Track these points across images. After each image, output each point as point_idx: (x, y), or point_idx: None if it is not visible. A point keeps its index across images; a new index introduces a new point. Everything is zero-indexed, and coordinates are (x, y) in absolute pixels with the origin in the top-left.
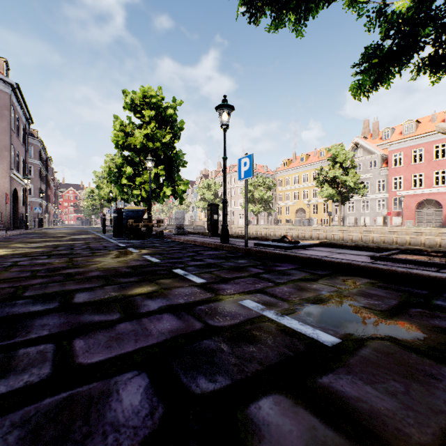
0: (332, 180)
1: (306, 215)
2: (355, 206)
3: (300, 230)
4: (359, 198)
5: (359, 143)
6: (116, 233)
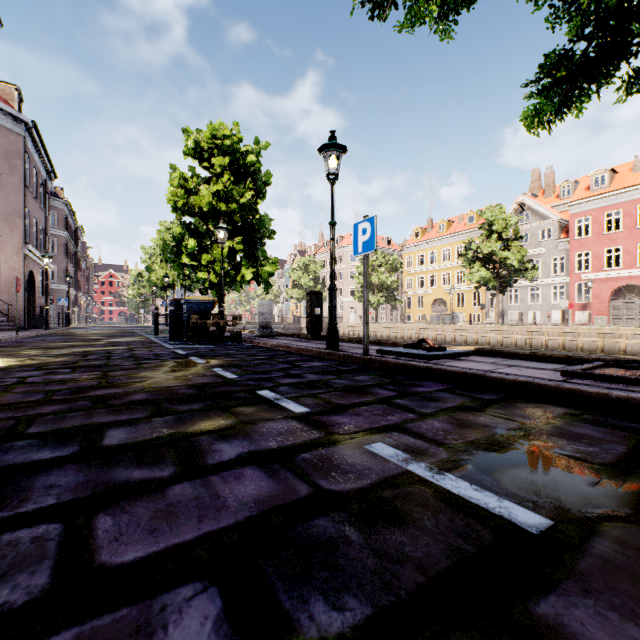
0: (486, 258)
1: (448, 309)
2: (519, 296)
3: (439, 330)
4: (526, 283)
5: (526, 203)
6: (172, 334)
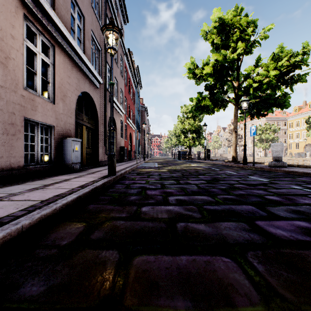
0: None
1: None
2: None
3: (295, 160)
4: None
5: None
6: (178, 158)
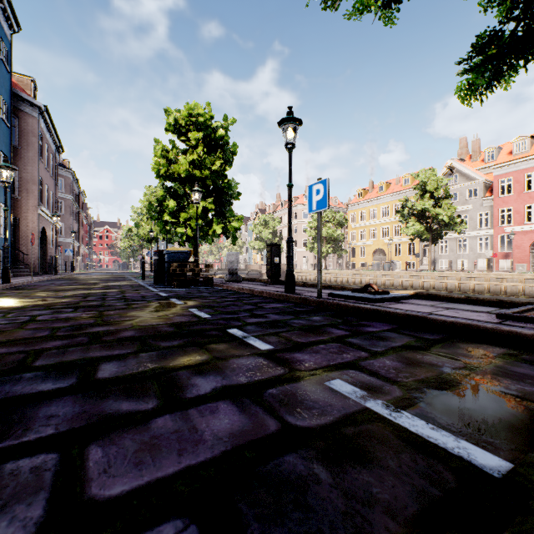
0: (420, 214)
1: (387, 258)
2: (449, 246)
3: (379, 276)
4: (455, 236)
5: (455, 166)
6: (156, 279)
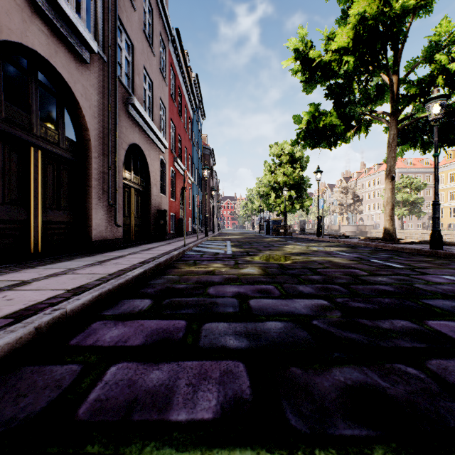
0: None
1: None
2: None
3: None
4: None
5: None
6: (267, 233)
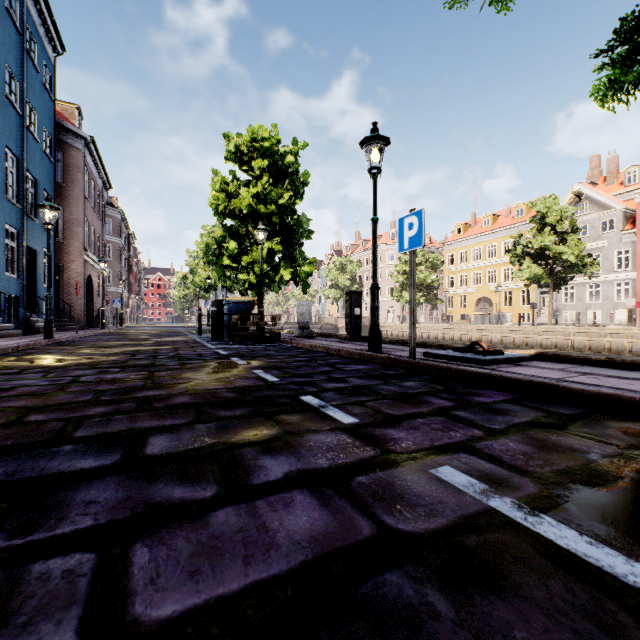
0: (537, 253)
1: (494, 308)
2: (575, 293)
3: (484, 331)
4: (584, 280)
5: (584, 192)
6: (214, 334)
